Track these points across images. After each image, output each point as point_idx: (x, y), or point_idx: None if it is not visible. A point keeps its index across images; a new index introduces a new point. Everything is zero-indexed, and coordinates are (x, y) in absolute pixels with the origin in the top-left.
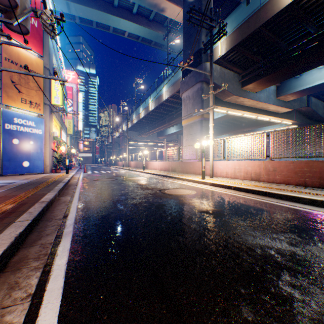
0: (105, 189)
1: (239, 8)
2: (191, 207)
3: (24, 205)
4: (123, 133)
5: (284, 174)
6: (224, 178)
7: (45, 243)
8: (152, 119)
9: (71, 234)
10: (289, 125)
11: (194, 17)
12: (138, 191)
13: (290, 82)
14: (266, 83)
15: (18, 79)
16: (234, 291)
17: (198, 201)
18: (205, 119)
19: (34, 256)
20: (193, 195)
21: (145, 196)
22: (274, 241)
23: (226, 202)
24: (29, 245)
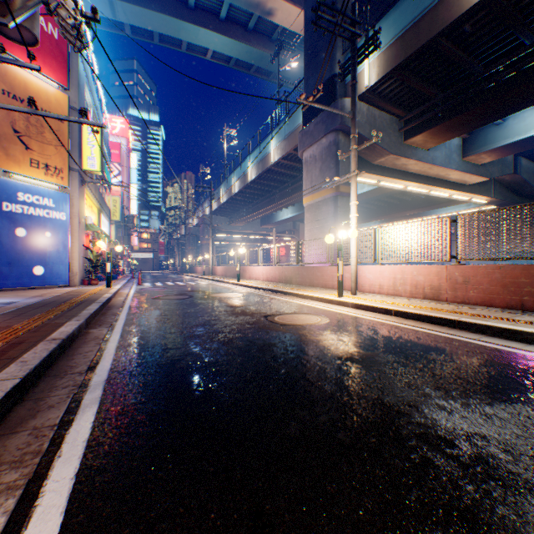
0: (170, 314)
1: (401, 5)
2: (322, 350)
3: (16, 347)
4: (204, 220)
5: (483, 289)
6: (376, 295)
7: (42, 427)
8: (252, 196)
9: (96, 405)
10: (481, 206)
11: (325, 18)
12: (228, 317)
13: (487, 132)
14: (446, 133)
15: (25, 127)
16: None
17: (334, 338)
18: (342, 194)
19: (13, 457)
20: (324, 325)
21: (240, 327)
22: (491, 422)
23: (385, 339)
24: (9, 430)
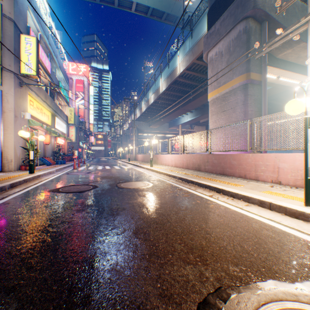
0: None
1: None
2: None
3: None
4: (131, 124)
5: None
6: None
7: None
8: (163, 105)
9: None
10: None
11: None
12: None
13: None
14: None
15: None
16: None
17: None
18: (252, 82)
19: None
20: None
21: None
22: None
23: None
24: None
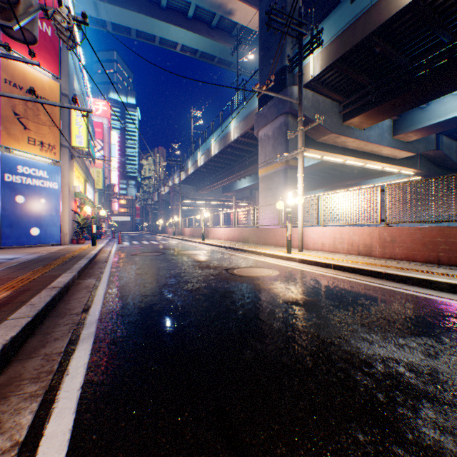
0: (147, 267)
1: (340, 8)
2: (272, 296)
3: (24, 293)
4: (174, 188)
5: (407, 247)
6: (319, 252)
7: (51, 353)
8: (215, 168)
9: (92, 337)
10: (410, 177)
11: (276, 20)
12: (195, 270)
13: (413, 115)
14: (378, 115)
15: (23, 110)
16: (347, 439)
17: (283, 286)
18: (291, 167)
19: (32, 375)
20: (274, 276)
21: (205, 278)
22: (402, 350)
23: (324, 287)
24: (26, 356)
